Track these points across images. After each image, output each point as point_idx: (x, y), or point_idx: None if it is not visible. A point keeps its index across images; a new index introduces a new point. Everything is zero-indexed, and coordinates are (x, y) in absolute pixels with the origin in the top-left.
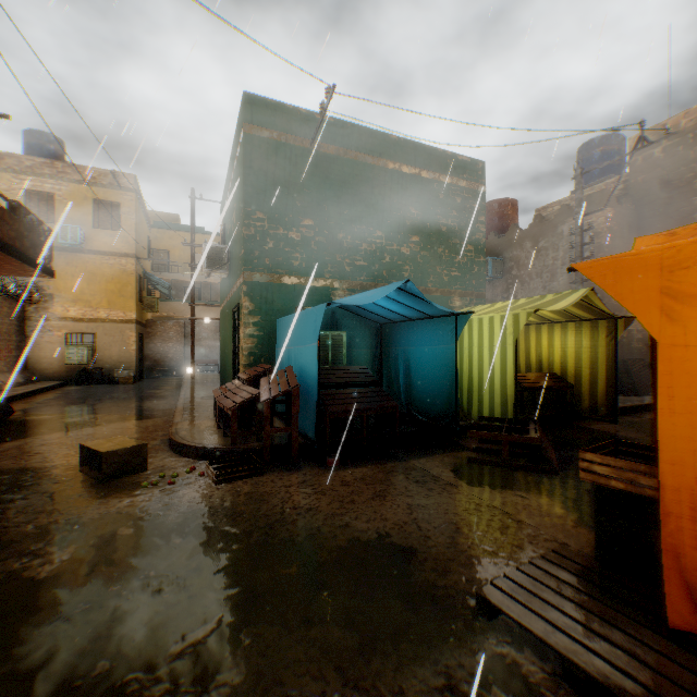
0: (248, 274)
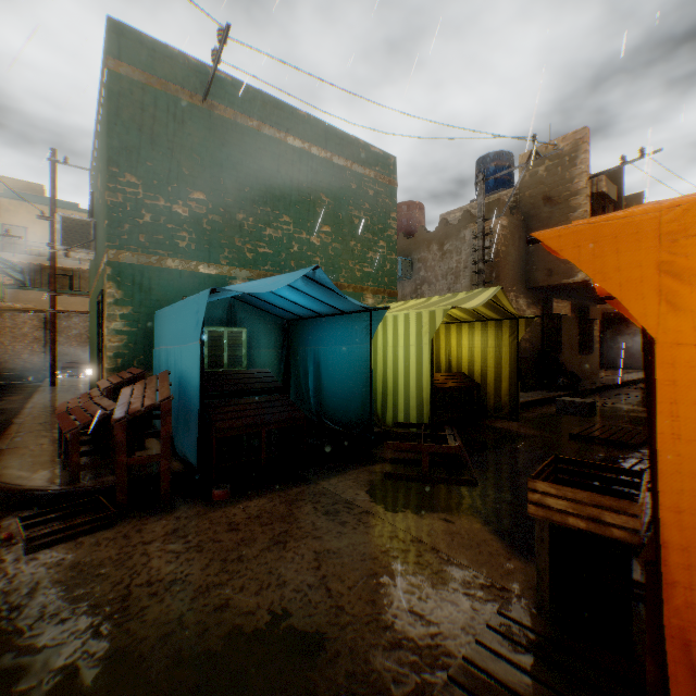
0: (115, 253)
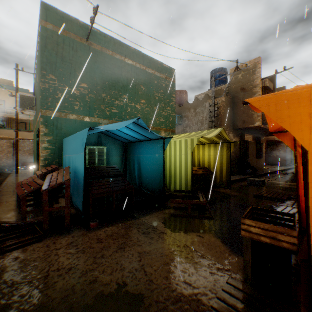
0: (44, 111)
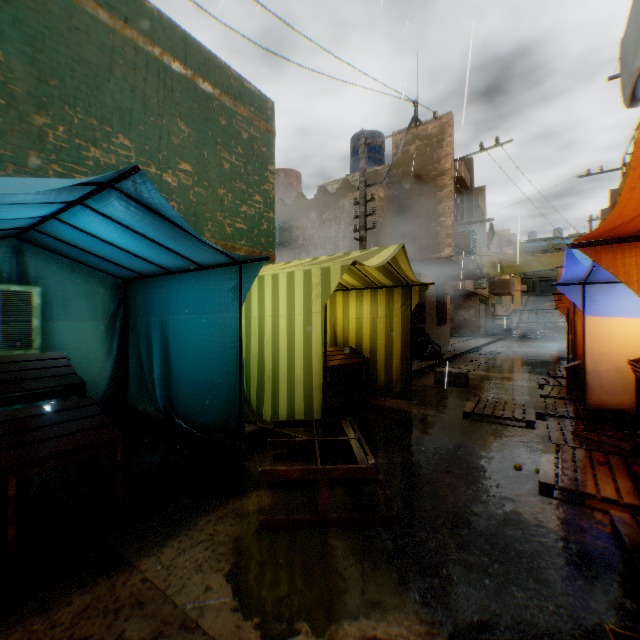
0: None
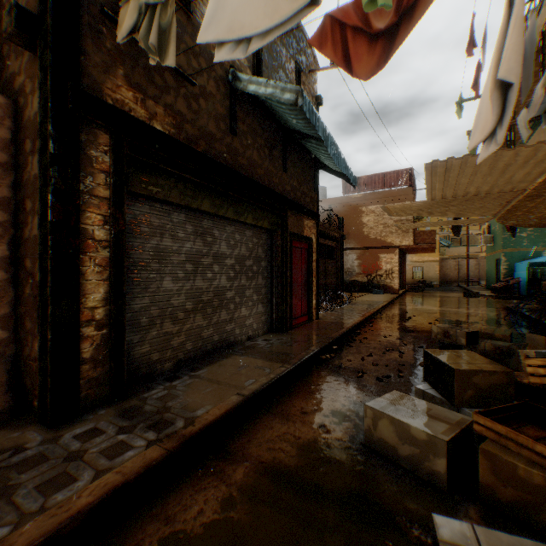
0: (502, 250)
